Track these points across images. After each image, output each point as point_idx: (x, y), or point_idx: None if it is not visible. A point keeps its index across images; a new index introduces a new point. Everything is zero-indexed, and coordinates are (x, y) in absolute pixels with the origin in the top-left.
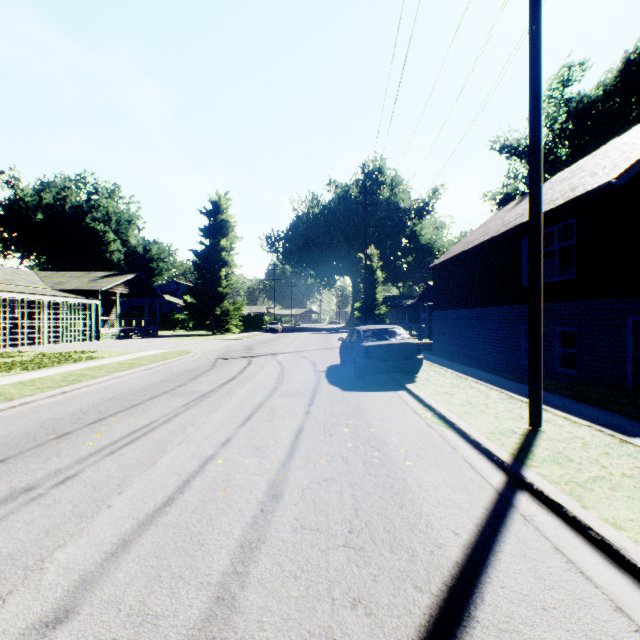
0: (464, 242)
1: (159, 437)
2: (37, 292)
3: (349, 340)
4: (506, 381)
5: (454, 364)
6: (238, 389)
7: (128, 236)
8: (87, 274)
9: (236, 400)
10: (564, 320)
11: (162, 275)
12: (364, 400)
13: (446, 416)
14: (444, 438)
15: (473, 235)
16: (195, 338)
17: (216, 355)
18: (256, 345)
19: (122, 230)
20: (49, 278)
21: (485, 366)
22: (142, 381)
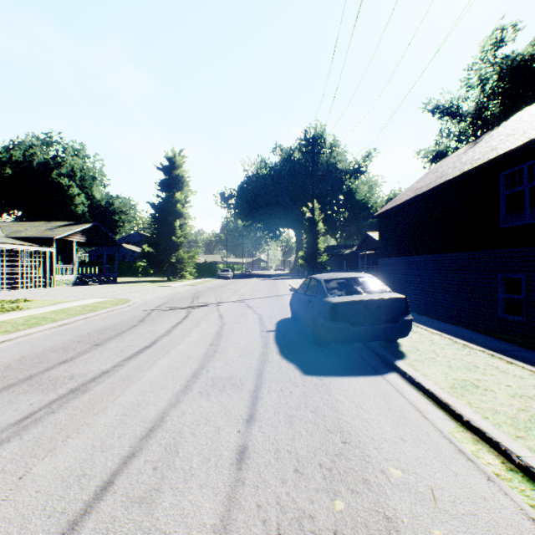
0: (412, 189)
1: None
2: None
3: (304, 291)
4: (533, 353)
5: (428, 319)
6: (144, 370)
7: (93, 191)
8: (46, 223)
9: (123, 403)
10: None
11: (124, 226)
12: (343, 403)
13: None
14: None
15: (422, 181)
16: (149, 284)
17: (155, 305)
18: (203, 292)
19: (86, 185)
20: (8, 227)
21: (445, 316)
22: (23, 350)
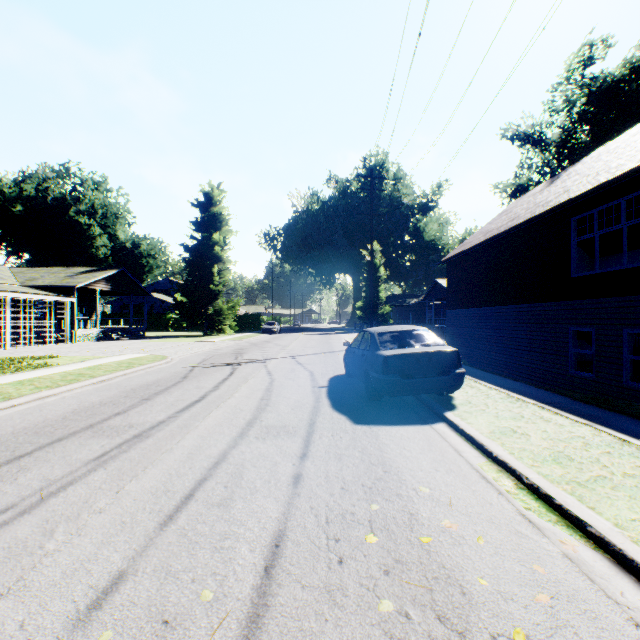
0: (484, 231)
1: None
2: None
3: (358, 345)
4: (584, 406)
5: (490, 375)
6: (199, 420)
7: (116, 231)
8: (65, 269)
9: (186, 445)
10: (638, 319)
11: (153, 272)
12: (389, 445)
13: (555, 498)
14: (586, 572)
15: (494, 223)
16: (183, 339)
17: (196, 361)
18: (247, 348)
19: (109, 224)
20: (22, 274)
21: (516, 374)
22: (72, 404)
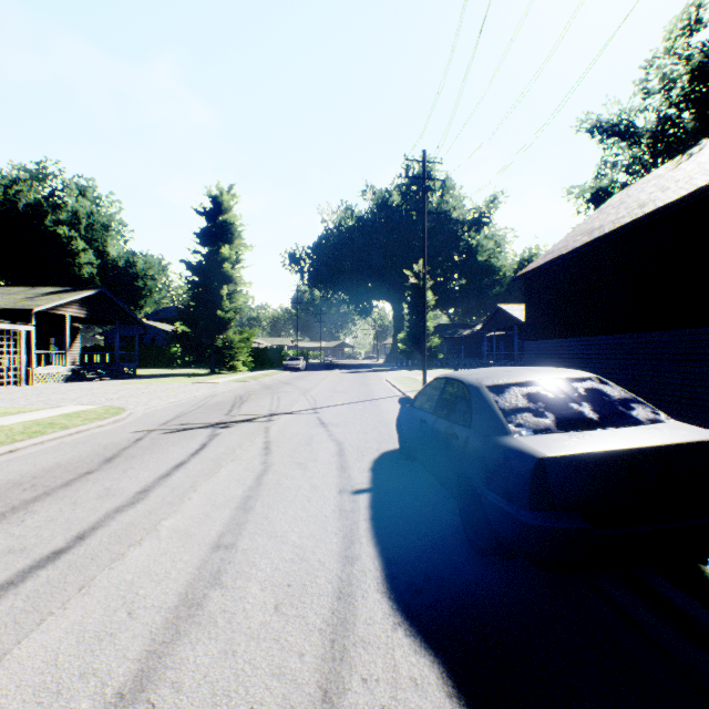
0: (582, 231)
1: None
2: None
3: (431, 407)
4: None
5: None
6: None
7: (107, 246)
8: (28, 290)
9: None
10: None
11: (152, 297)
12: None
13: None
14: None
15: (597, 220)
16: (180, 380)
17: (163, 419)
18: (255, 393)
19: (96, 237)
20: None
21: None
22: None
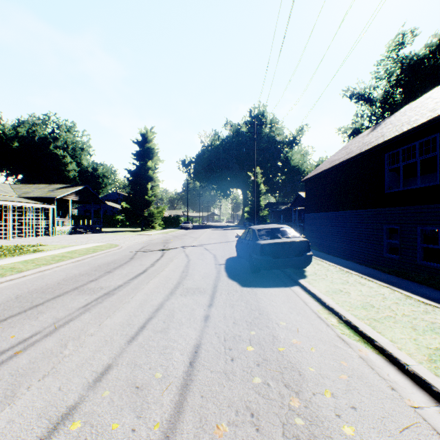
0: (329, 161)
1: (24, 364)
2: (4, 199)
3: (244, 237)
4: (388, 276)
5: (331, 257)
6: (144, 284)
7: (81, 159)
8: (48, 186)
9: (138, 299)
10: (427, 220)
11: (106, 188)
12: (263, 299)
13: (359, 327)
14: (370, 365)
15: (336, 155)
16: (128, 233)
17: (138, 248)
18: (171, 239)
19: (77, 155)
20: (19, 189)
21: (350, 256)
22: (62, 275)
